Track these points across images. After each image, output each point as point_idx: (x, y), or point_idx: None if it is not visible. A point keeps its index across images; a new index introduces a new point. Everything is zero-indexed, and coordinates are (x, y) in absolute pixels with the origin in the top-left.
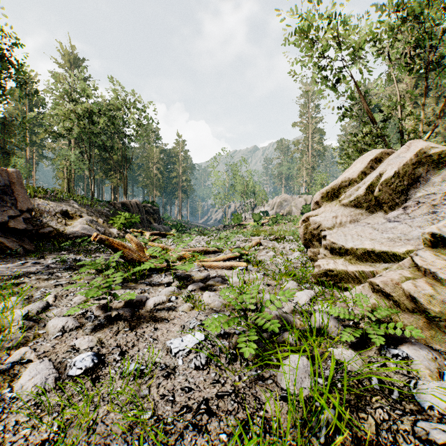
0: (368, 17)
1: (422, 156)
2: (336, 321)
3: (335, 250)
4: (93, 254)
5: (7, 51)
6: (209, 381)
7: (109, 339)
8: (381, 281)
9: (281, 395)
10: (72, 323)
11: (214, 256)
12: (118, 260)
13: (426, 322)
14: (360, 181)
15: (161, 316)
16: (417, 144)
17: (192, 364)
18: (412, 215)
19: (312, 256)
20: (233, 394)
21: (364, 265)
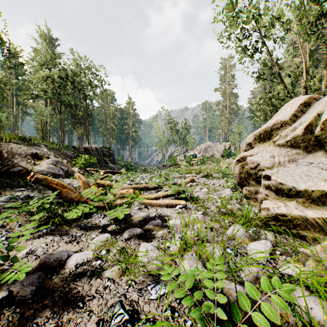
0: None
1: None
2: None
3: (281, 191)
4: (48, 190)
5: None
6: None
7: None
8: None
9: None
10: None
11: (154, 192)
12: None
13: None
14: (292, 123)
15: (77, 289)
16: None
17: None
18: None
19: (247, 194)
20: None
21: (321, 210)
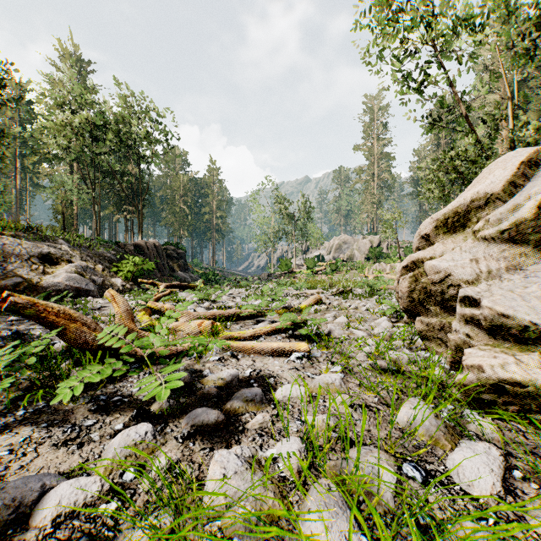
0: None
1: None
2: None
3: (502, 330)
4: None
5: None
6: None
7: None
8: None
9: None
10: None
11: (252, 323)
12: None
13: None
14: (507, 198)
15: None
16: None
17: None
18: None
19: (424, 331)
20: None
21: None
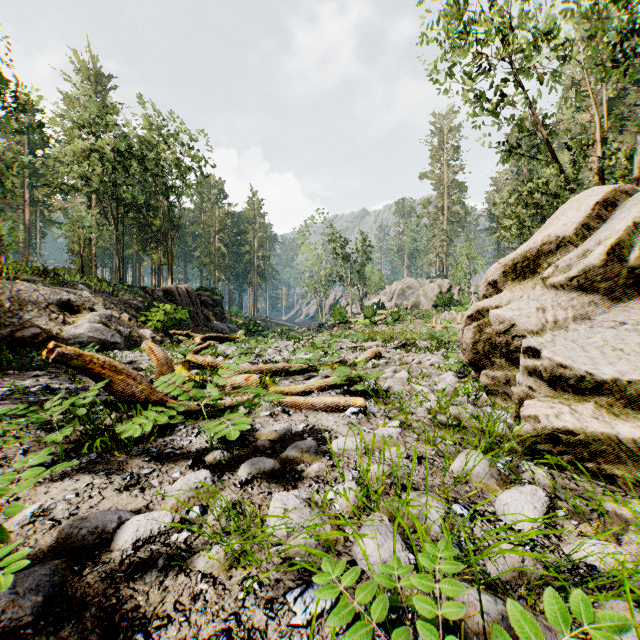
0: None
1: None
2: None
3: (562, 381)
4: None
5: None
6: None
7: None
8: None
9: None
10: None
11: (302, 378)
12: None
13: None
14: (580, 242)
15: (135, 601)
16: None
17: None
18: None
19: (490, 385)
20: None
21: None
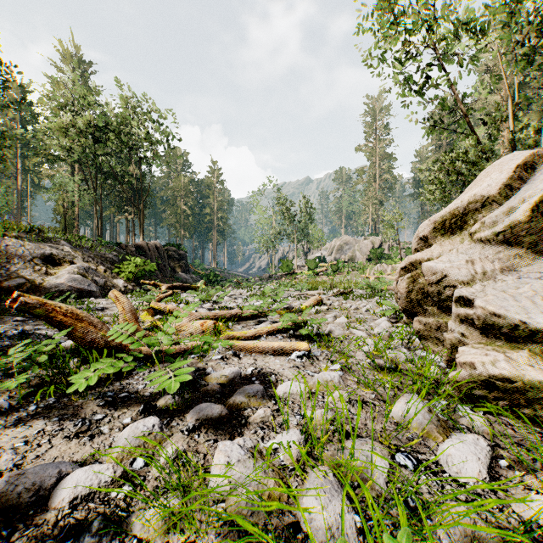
0: None
1: None
2: None
3: (495, 329)
4: None
5: None
6: None
7: None
8: None
9: None
10: None
11: (253, 323)
12: None
13: None
14: (503, 200)
15: None
16: None
17: None
18: None
19: (422, 331)
20: None
21: None
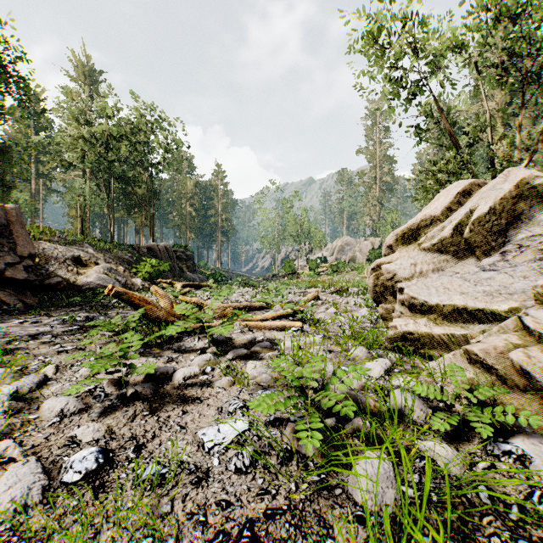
0: (451, 17)
1: (524, 188)
2: (422, 402)
3: (415, 307)
4: (110, 311)
5: (6, 60)
6: (255, 491)
7: (122, 426)
8: (480, 349)
9: (354, 513)
10: (75, 404)
11: (261, 313)
12: (140, 318)
13: (542, 404)
14: (445, 219)
15: (192, 393)
16: (517, 173)
17: (232, 465)
18: (513, 262)
19: (384, 314)
20: (288, 511)
21: (453, 327)
